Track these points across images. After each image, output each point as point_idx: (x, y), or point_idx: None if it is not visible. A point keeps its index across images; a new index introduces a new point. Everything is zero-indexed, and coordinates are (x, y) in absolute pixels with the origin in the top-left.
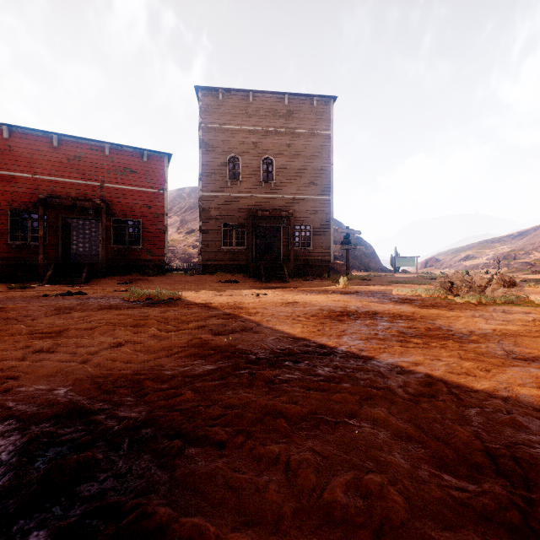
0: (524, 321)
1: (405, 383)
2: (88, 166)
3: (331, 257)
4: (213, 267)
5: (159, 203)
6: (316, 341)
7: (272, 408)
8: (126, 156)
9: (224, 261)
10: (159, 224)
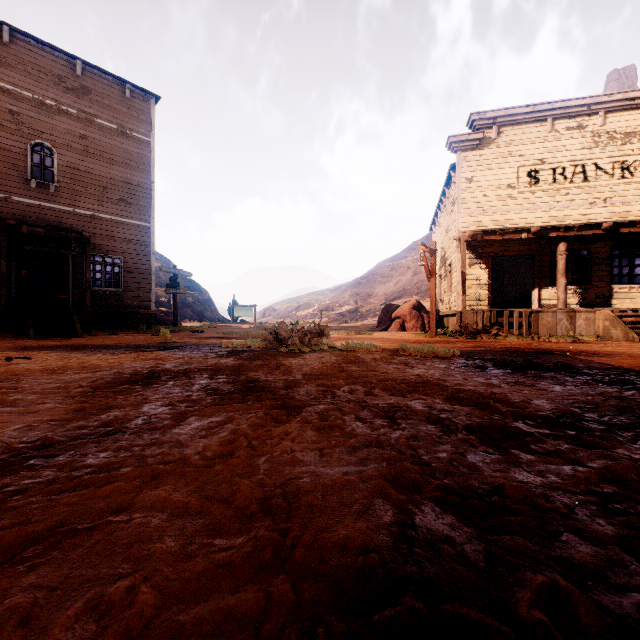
0: (327, 364)
1: (205, 447)
2: None
3: (152, 303)
4: None
5: None
6: (101, 418)
7: None
8: None
9: None
10: None
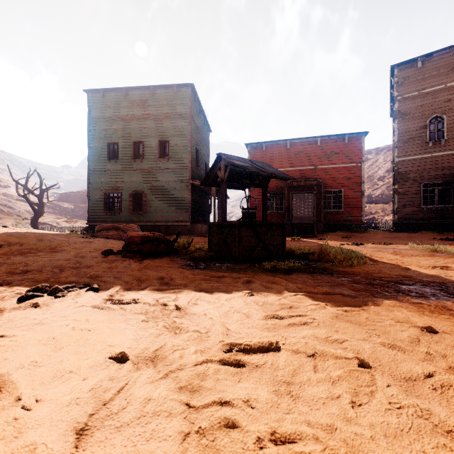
0: None
1: None
2: (306, 156)
3: None
4: (410, 226)
5: (357, 174)
6: None
7: None
8: (331, 143)
9: (424, 220)
10: (357, 190)
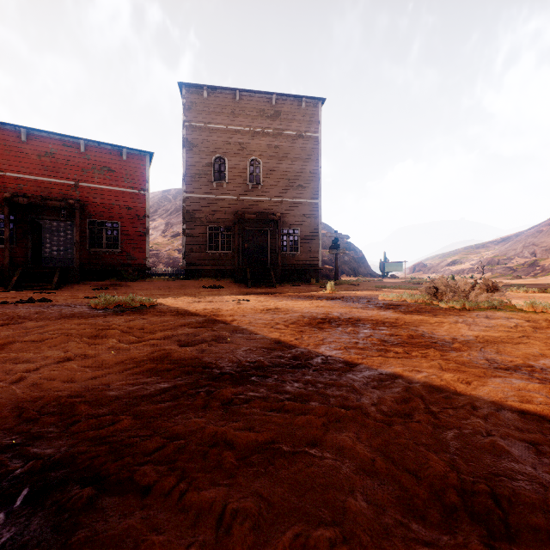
0: (506, 326)
1: (380, 400)
2: (61, 163)
3: (319, 262)
4: (198, 272)
5: (140, 204)
6: (292, 351)
7: (222, 437)
8: (104, 154)
9: (210, 266)
10: (140, 226)
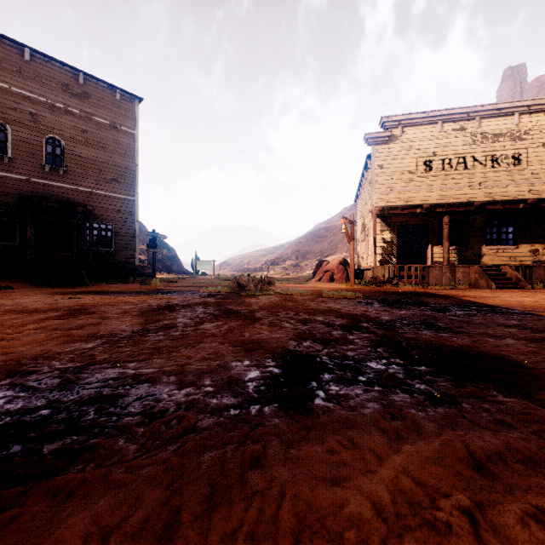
0: (273, 301)
1: (220, 330)
2: None
3: (136, 260)
4: None
5: None
6: (161, 323)
7: (160, 347)
8: None
9: None
10: None
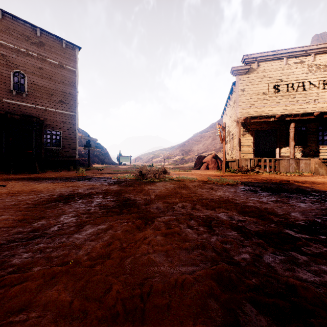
0: (168, 189)
1: (92, 249)
2: None
3: (77, 155)
4: None
5: None
6: (33, 225)
7: None
8: None
9: None
10: None
